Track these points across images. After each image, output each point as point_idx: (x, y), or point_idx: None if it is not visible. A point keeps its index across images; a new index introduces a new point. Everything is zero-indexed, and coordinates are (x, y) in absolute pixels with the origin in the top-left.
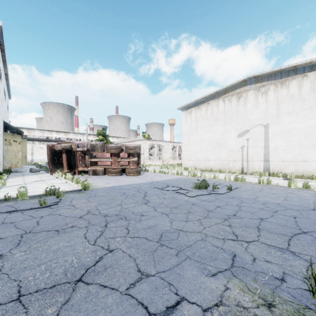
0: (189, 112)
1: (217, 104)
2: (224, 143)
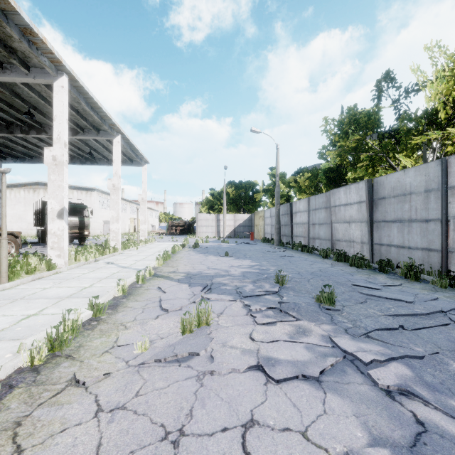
0: None
1: (19, 192)
2: (25, 218)
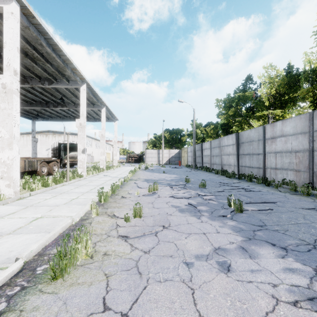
0: (22, 136)
1: (37, 136)
2: (41, 152)
